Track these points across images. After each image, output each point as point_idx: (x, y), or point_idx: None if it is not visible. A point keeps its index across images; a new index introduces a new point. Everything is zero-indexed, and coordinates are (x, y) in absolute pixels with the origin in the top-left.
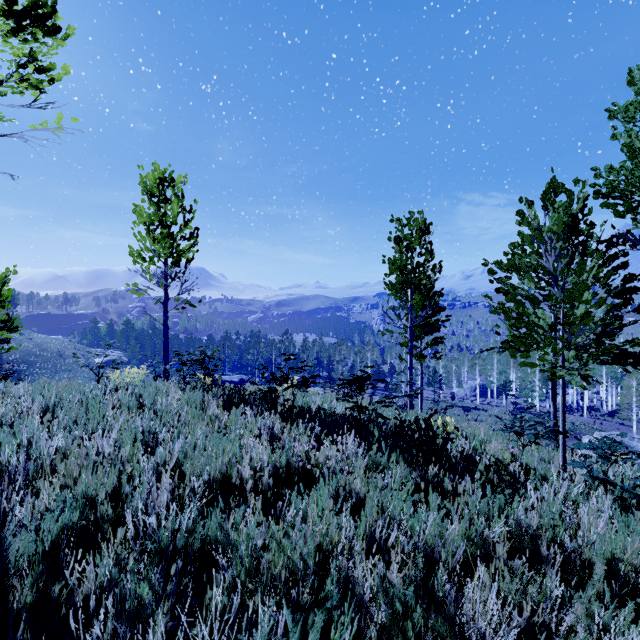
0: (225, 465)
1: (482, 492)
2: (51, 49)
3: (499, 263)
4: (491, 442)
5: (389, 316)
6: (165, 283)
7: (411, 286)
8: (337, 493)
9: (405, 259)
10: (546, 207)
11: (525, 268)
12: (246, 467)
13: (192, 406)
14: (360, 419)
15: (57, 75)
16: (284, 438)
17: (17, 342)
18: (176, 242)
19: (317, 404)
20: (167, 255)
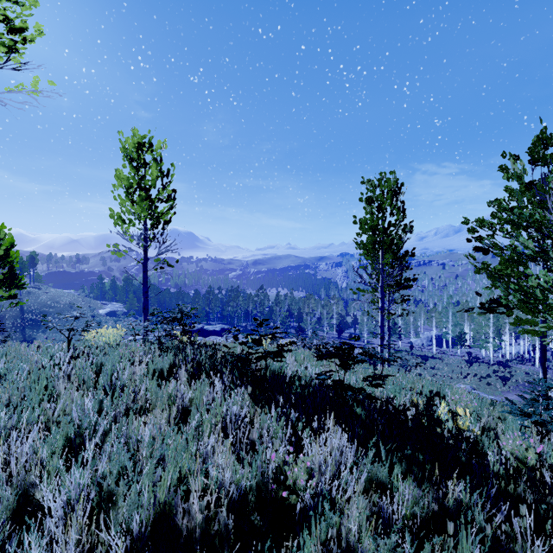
0: (166, 500)
1: (519, 520)
2: (24, 10)
3: (481, 221)
4: (482, 415)
5: (360, 275)
6: (144, 244)
7: (383, 246)
8: (326, 539)
9: (376, 219)
10: (535, 160)
11: (526, 224)
12: (196, 501)
13: (154, 378)
14: (343, 398)
15: (31, 36)
16: (254, 430)
17: (36, 295)
18: (154, 204)
19: (291, 367)
20: (146, 217)
